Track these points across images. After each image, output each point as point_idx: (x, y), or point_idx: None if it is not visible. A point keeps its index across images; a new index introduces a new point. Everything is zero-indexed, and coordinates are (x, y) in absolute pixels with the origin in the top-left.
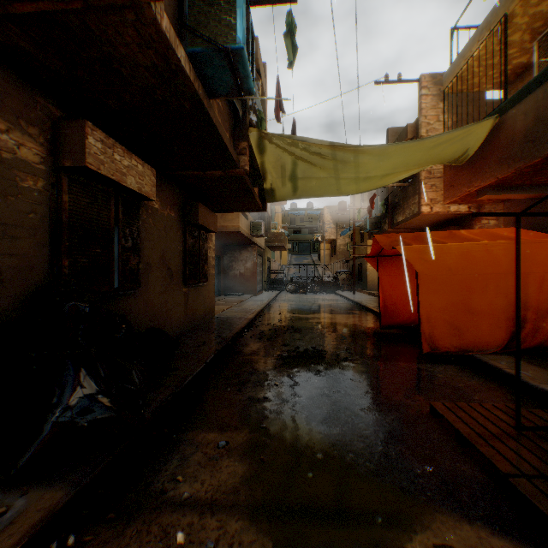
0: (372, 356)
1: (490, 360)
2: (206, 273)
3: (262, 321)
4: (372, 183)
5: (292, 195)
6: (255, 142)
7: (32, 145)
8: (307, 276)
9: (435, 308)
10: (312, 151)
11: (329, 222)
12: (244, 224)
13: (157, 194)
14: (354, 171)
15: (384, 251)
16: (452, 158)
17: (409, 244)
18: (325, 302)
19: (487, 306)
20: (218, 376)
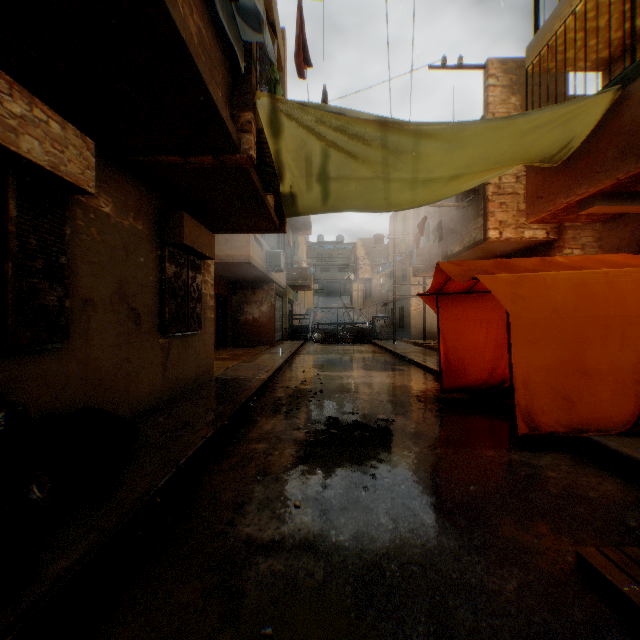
0: (441, 439)
1: (620, 446)
2: (200, 317)
3: (280, 383)
4: (433, 190)
5: (321, 205)
6: (266, 117)
7: None
8: (338, 323)
9: (534, 368)
10: (352, 134)
11: (363, 257)
12: (257, 254)
13: (110, 191)
14: (412, 169)
15: (447, 286)
16: (547, 154)
17: (495, 273)
18: (361, 355)
19: (608, 364)
20: (199, 488)
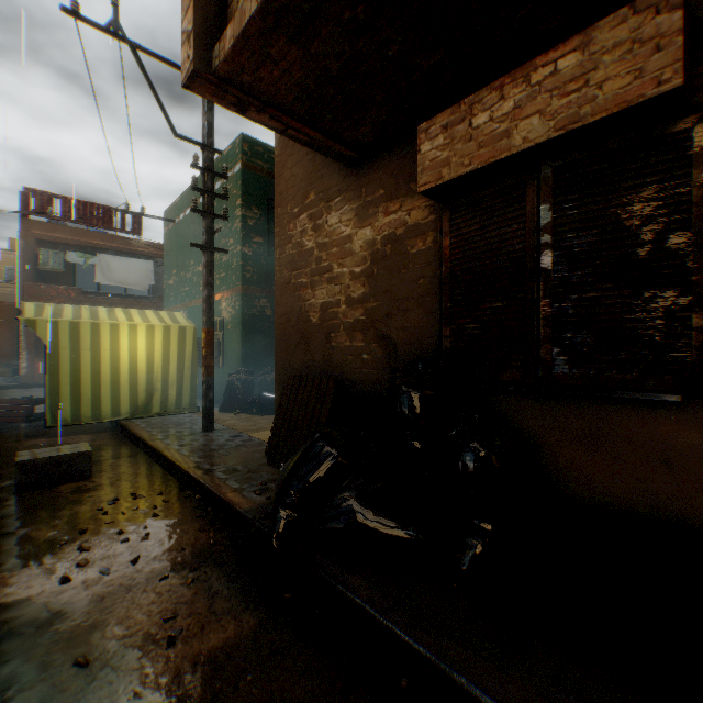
0: None
1: None
2: None
3: None
4: None
5: None
6: None
7: (420, 202)
8: None
9: None
10: None
11: None
12: None
13: None
14: None
15: None
16: None
17: None
18: None
19: None
20: None
